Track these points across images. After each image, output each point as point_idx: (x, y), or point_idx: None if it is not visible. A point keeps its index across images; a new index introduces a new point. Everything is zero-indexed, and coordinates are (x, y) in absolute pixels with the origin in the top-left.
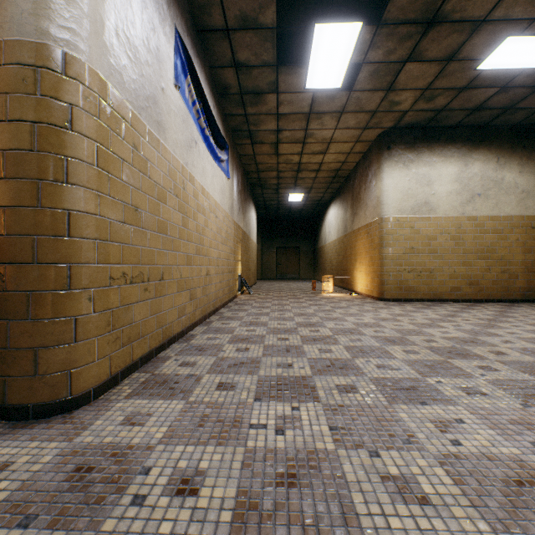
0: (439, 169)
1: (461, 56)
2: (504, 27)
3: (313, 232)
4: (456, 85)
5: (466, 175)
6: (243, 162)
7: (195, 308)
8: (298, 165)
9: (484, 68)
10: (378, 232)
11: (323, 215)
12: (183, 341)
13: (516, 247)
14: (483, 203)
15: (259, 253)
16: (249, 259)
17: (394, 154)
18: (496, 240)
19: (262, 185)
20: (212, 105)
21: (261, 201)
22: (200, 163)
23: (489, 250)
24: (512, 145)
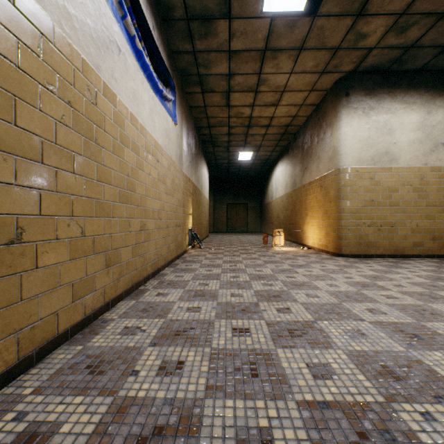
0: (400, 116)
1: None
2: None
3: (259, 190)
4: (438, 8)
5: (429, 123)
6: (194, 116)
7: (117, 277)
8: (249, 120)
9: None
10: (335, 184)
11: (270, 173)
12: (80, 338)
13: None
14: None
15: (211, 209)
16: (201, 213)
17: (353, 100)
18: None
19: (213, 142)
20: (151, 24)
21: (212, 160)
22: (127, 81)
23: None
24: None
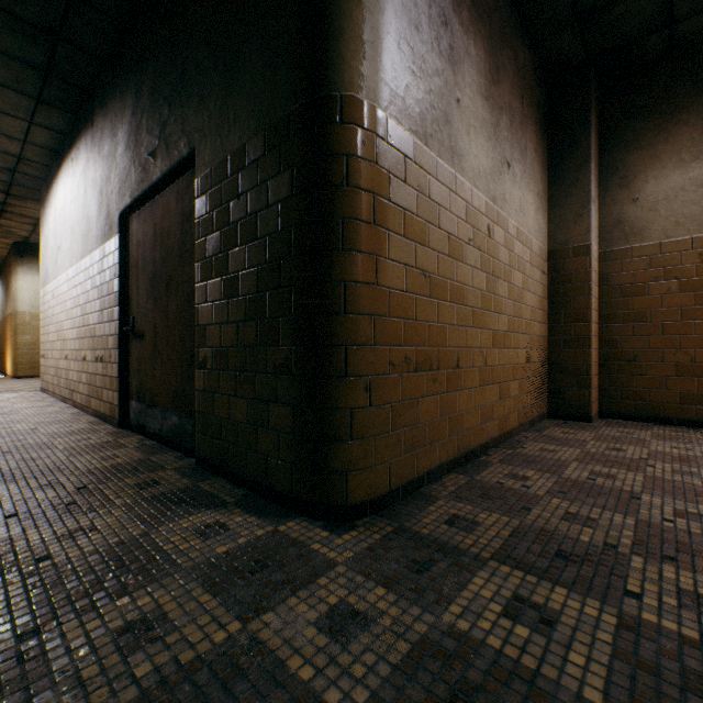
0: None
1: None
2: None
3: None
4: None
5: None
6: None
7: None
8: None
9: None
10: (14, 322)
11: None
12: None
13: None
14: None
15: None
16: None
17: (29, 262)
18: None
19: None
20: None
21: None
22: None
23: None
24: None
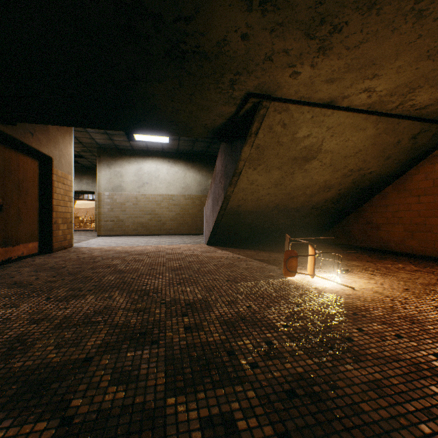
0: None
1: None
2: None
3: None
4: None
5: None
6: None
7: None
8: None
9: None
10: None
11: None
12: None
13: None
14: None
15: None
16: None
17: None
18: None
19: None
20: None
21: None
22: None
23: None
24: None
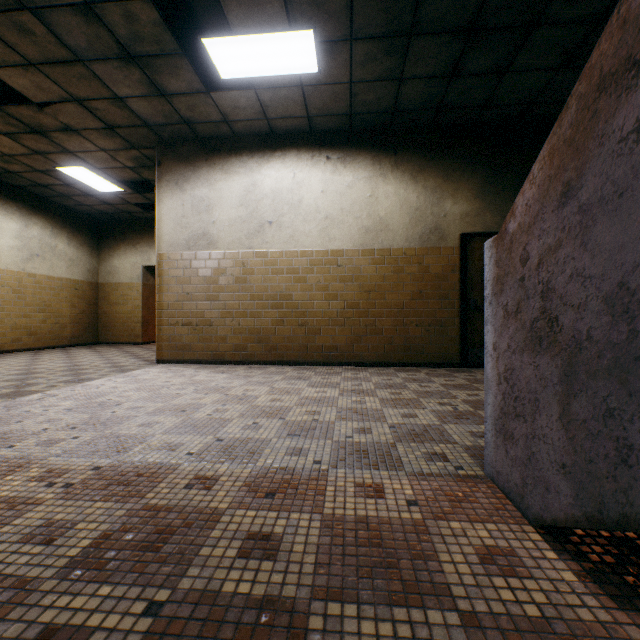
0: (2, 222)
1: (50, 157)
2: (82, 162)
3: None
4: (37, 167)
5: (28, 235)
6: None
7: None
8: None
9: (61, 170)
10: None
11: None
12: None
13: (67, 303)
14: (43, 263)
15: None
16: None
17: None
18: (53, 296)
19: None
20: None
21: None
22: None
23: (47, 304)
24: (64, 220)
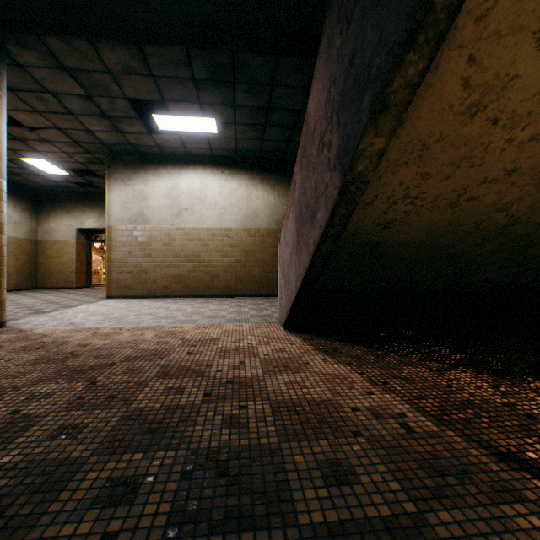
0: None
1: (19, 152)
2: (44, 157)
3: None
4: None
5: None
6: None
7: None
8: None
9: (24, 160)
10: None
11: None
12: None
13: (13, 257)
14: None
15: None
16: None
17: None
18: None
19: None
20: None
21: None
22: None
23: None
24: (11, 191)
